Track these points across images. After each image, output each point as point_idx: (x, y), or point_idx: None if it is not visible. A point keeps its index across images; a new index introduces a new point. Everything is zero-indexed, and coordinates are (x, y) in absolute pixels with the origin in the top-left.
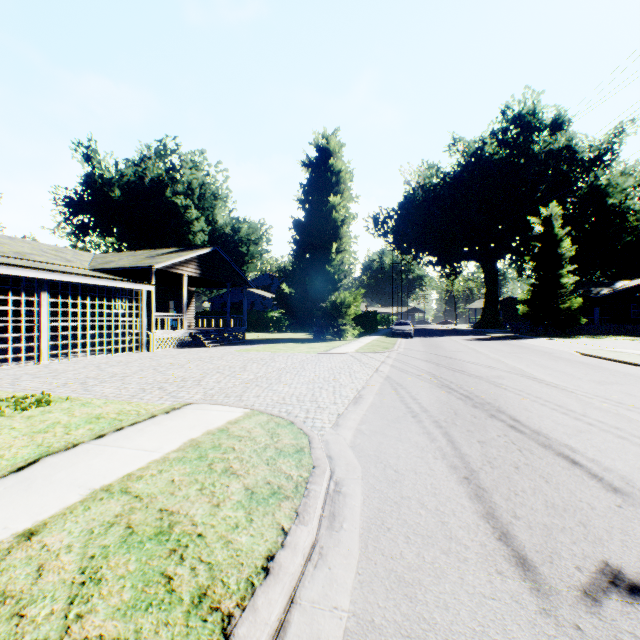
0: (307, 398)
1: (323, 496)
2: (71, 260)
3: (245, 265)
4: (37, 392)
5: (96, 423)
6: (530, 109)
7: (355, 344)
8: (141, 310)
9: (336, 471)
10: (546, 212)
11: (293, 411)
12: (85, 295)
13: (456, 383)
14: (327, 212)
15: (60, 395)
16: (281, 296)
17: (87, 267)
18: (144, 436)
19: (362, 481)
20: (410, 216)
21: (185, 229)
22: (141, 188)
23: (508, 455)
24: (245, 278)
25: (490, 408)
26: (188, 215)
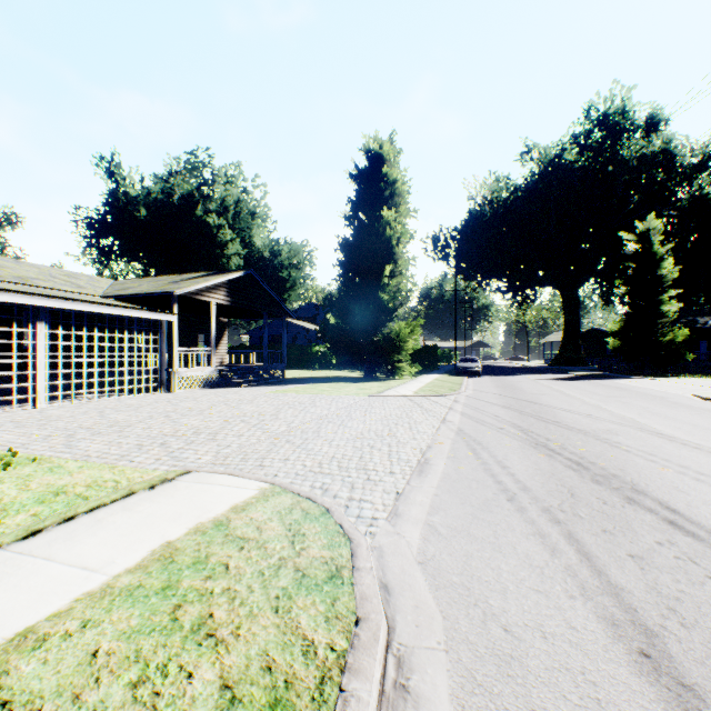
0: (352, 464)
1: (374, 710)
2: (83, 286)
3: (286, 293)
4: (5, 448)
5: (49, 503)
6: (619, 108)
7: (413, 384)
8: (161, 344)
9: (397, 627)
10: (642, 226)
11: (331, 486)
12: (99, 327)
13: (555, 441)
14: (380, 229)
15: (30, 454)
16: (326, 328)
17: (100, 294)
18: (97, 535)
19: (447, 657)
20: (475, 236)
21: (218, 252)
22: (169, 207)
23: (699, 592)
24: (284, 307)
25: (621, 485)
26: (221, 236)
